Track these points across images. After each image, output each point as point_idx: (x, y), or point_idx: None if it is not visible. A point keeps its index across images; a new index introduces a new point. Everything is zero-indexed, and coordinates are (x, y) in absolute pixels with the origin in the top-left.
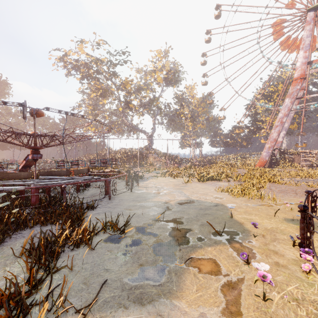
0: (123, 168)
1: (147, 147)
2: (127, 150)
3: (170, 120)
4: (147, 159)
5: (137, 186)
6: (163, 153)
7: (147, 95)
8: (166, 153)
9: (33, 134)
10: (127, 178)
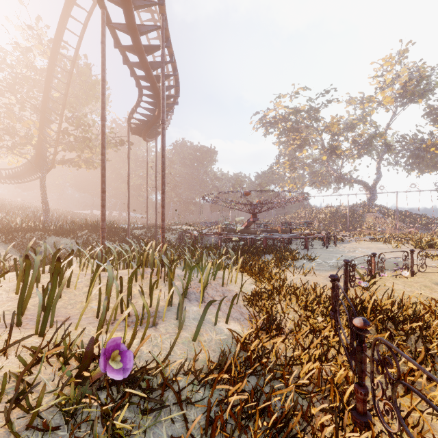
0: (322, 230)
1: (365, 204)
2: (334, 208)
3: (411, 157)
4: (364, 220)
5: (334, 246)
6: (394, 211)
7: (366, 129)
8: (399, 212)
9: (253, 204)
10: (325, 239)
